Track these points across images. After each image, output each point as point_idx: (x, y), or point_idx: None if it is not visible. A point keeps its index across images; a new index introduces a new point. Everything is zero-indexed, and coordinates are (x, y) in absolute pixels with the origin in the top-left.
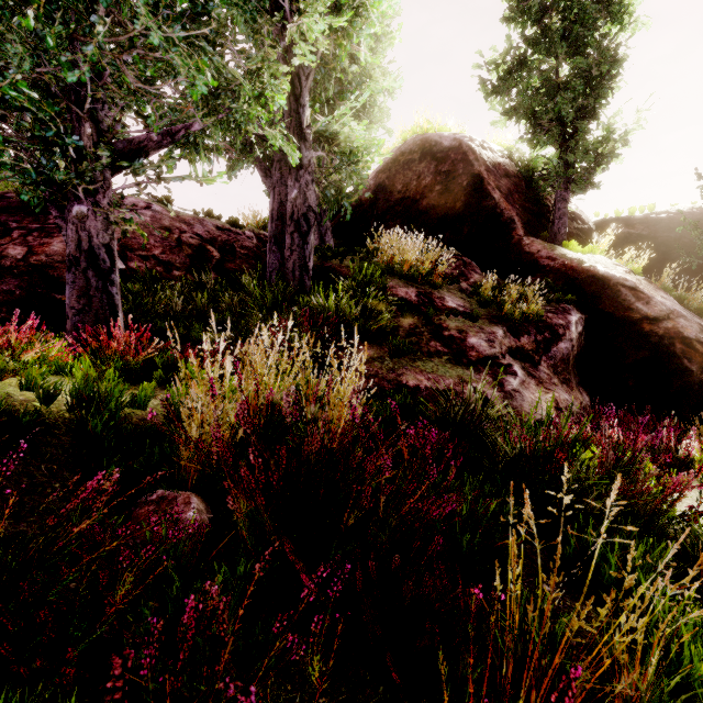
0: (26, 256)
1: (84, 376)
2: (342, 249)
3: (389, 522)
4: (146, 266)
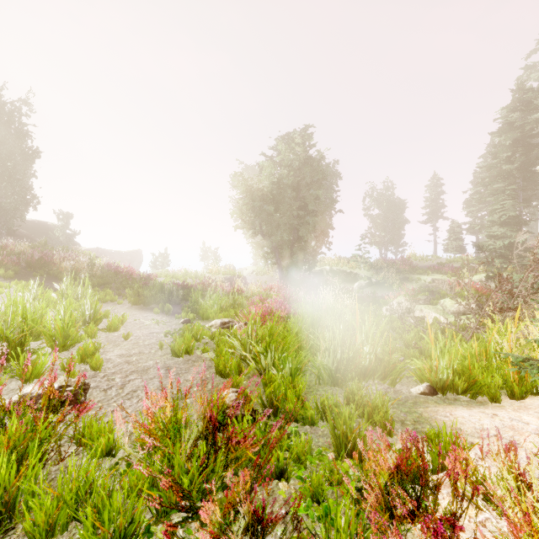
0: None
1: None
2: None
3: None
4: None
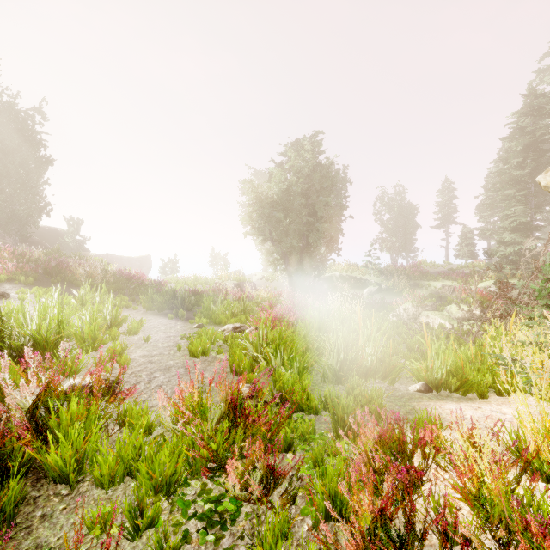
0: None
1: None
2: None
3: None
4: None
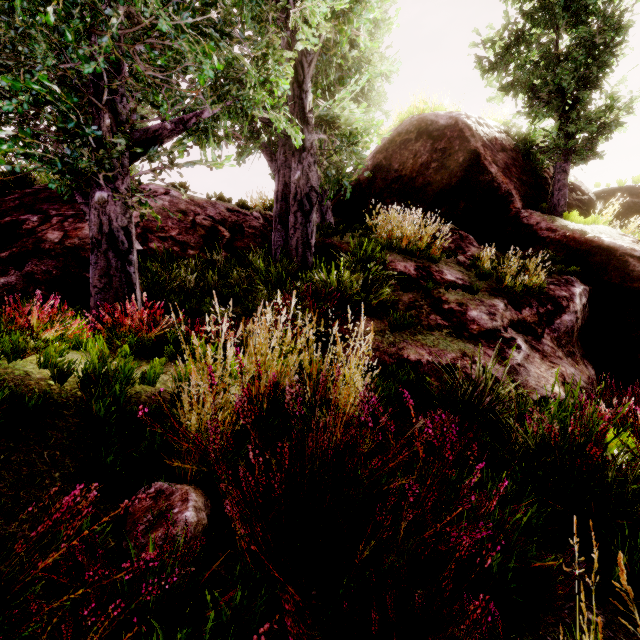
0: (62, 240)
1: (98, 353)
2: (342, 227)
3: (409, 545)
4: (164, 246)
